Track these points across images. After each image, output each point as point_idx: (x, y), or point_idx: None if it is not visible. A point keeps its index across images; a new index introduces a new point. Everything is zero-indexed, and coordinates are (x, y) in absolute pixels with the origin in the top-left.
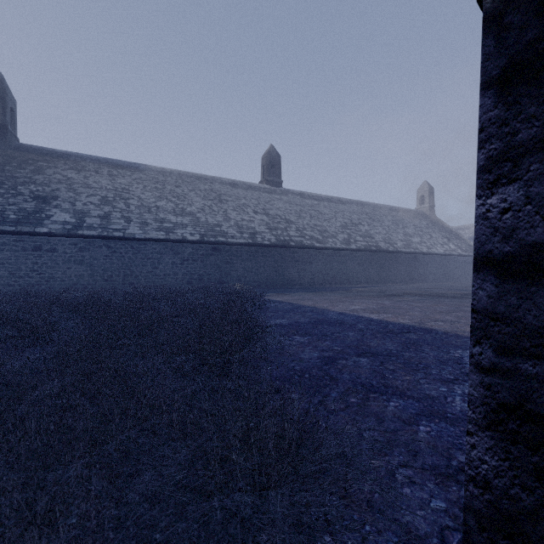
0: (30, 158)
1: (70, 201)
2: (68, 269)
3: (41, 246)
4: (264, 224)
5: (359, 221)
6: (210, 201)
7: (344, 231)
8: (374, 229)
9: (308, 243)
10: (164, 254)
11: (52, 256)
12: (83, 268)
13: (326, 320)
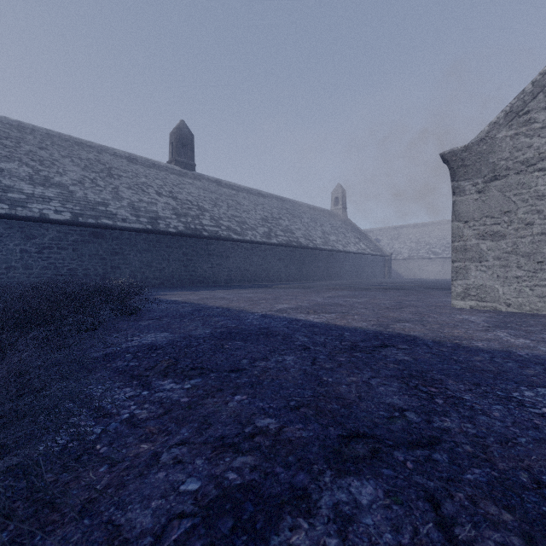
0: None
1: None
2: None
3: None
4: (170, 209)
5: (280, 216)
6: (94, 174)
7: (265, 224)
8: (294, 224)
9: (224, 234)
10: (6, 237)
11: None
12: None
13: (242, 328)
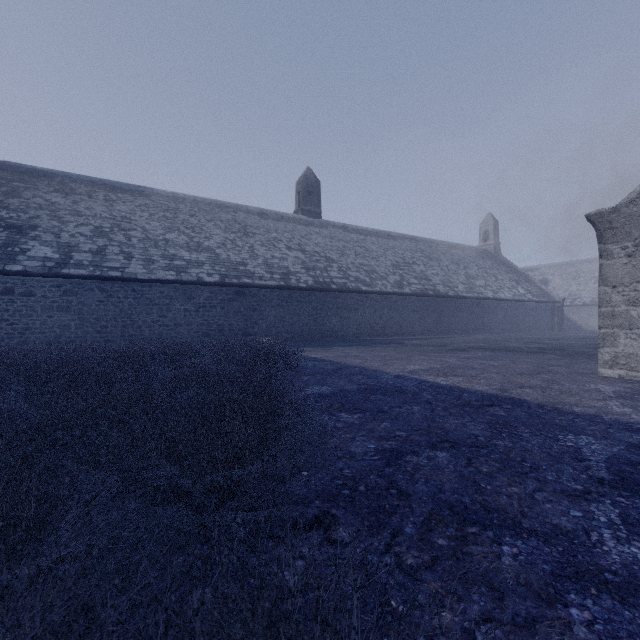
0: (2, 177)
1: (53, 231)
2: (49, 317)
3: (13, 288)
4: (300, 263)
5: (414, 260)
6: (233, 234)
7: (396, 272)
8: (431, 269)
9: (352, 286)
10: (174, 299)
11: (28, 301)
12: (69, 316)
13: (380, 386)
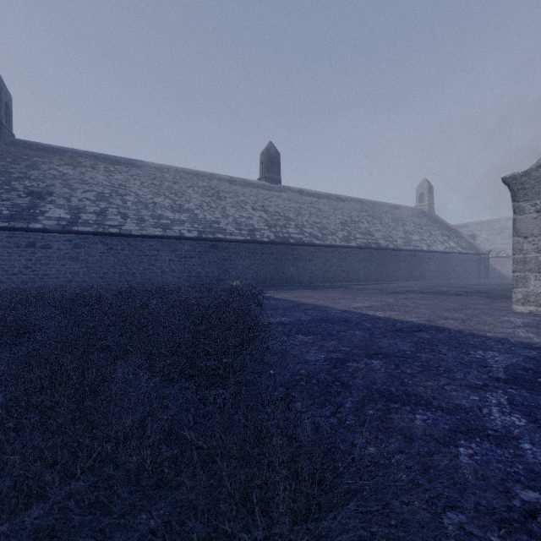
0: (25, 153)
1: (65, 196)
2: (63, 265)
3: (35, 242)
4: (263, 221)
5: (359, 218)
6: (208, 198)
7: (344, 228)
8: (374, 226)
9: (307, 240)
10: (161, 251)
11: (46, 252)
12: (78, 265)
13: (330, 317)
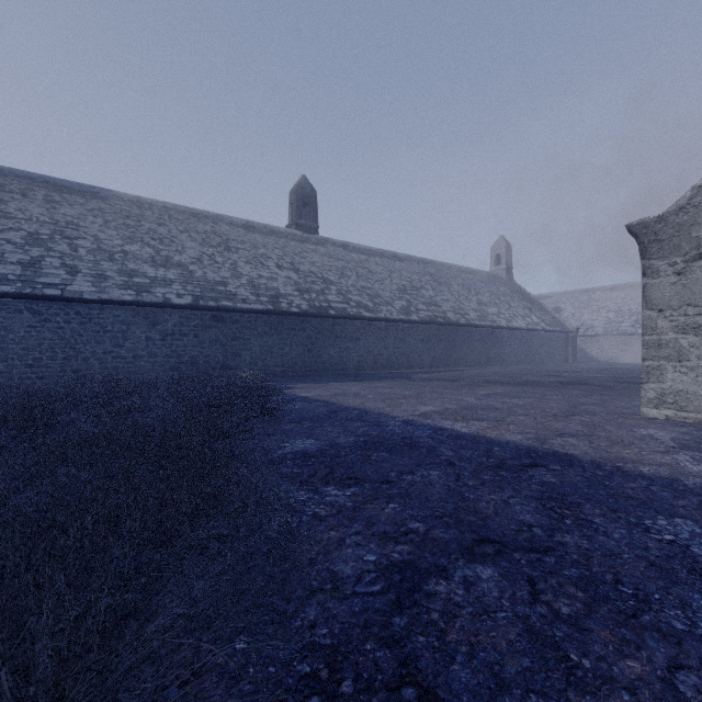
0: None
1: None
2: None
3: None
4: (292, 284)
5: (422, 284)
6: (211, 249)
7: (402, 297)
8: (440, 294)
9: (353, 312)
10: (133, 325)
11: None
12: None
13: (385, 437)
